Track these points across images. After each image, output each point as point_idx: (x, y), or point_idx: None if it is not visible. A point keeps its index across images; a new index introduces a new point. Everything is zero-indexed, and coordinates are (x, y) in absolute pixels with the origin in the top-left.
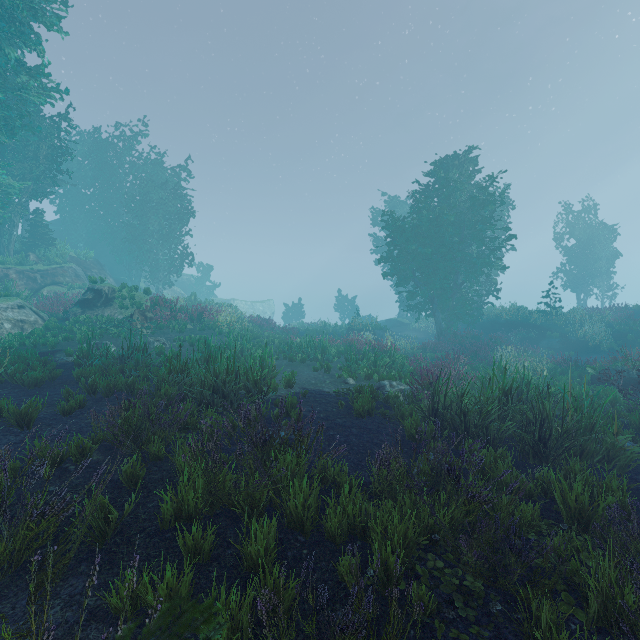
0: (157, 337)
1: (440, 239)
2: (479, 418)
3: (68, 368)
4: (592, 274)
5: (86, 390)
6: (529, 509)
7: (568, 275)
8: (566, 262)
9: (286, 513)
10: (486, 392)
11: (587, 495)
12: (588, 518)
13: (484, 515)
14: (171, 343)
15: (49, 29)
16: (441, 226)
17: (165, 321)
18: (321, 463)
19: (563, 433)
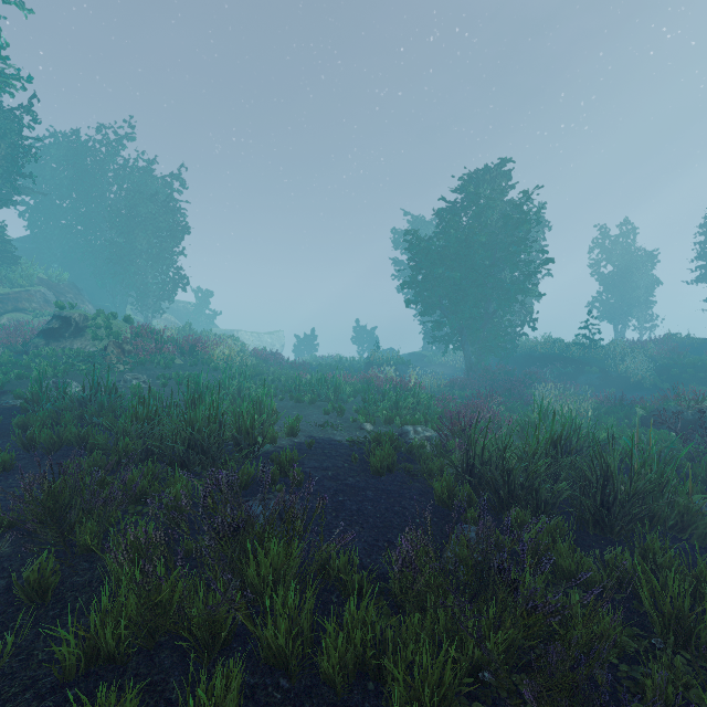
0: (136, 374)
1: (470, 262)
2: (527, 478)
3: (13, 414)
4: (630, 304)
5: (22, 445)
6: (609, 618)
7: (605, 305)
8: (603, 291)
9: (262, 644)
10: (532, 442)
11: (687, 596)
12: (689, 629)
13: (548, 629)
14: (154, 381)
15: (5, 1)
16: (471, 247)
17: (148, 355)
18: (319, 556)
19: (631, 496)
